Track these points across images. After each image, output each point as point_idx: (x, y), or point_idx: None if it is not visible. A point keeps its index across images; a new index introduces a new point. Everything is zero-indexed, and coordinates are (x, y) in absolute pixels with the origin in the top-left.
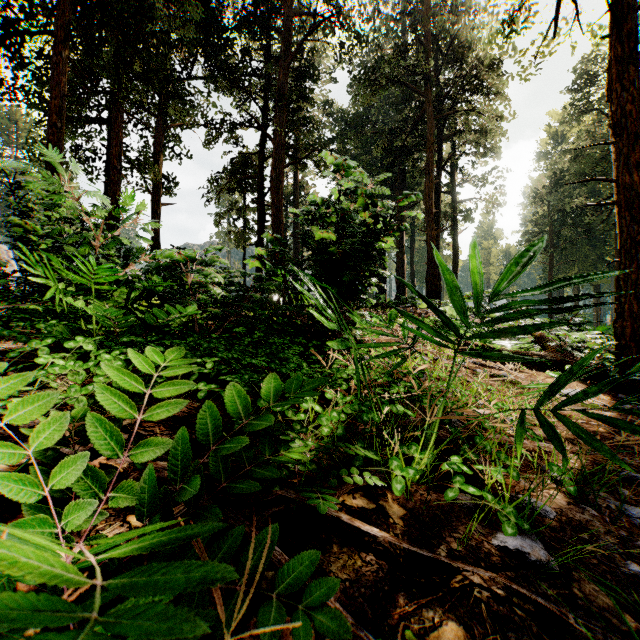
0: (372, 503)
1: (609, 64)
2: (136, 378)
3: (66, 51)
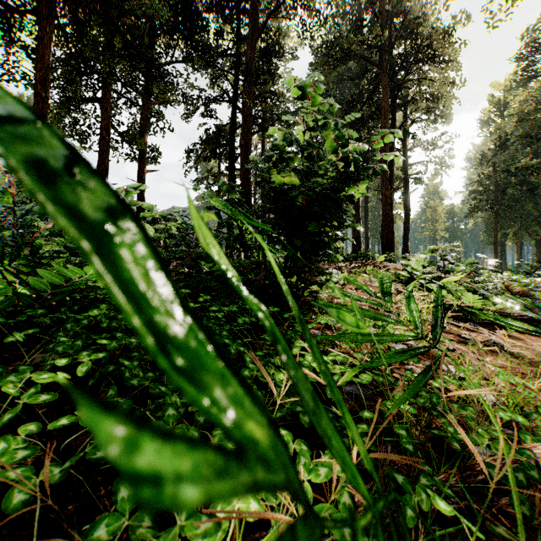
0: None
1: None
2: None
3: (50, 27)
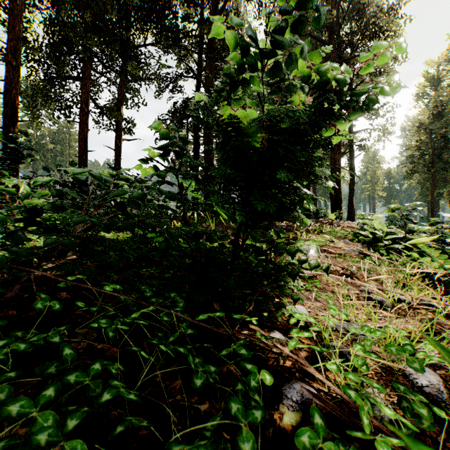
0: None
1: None
2: None
3: (22, 1)
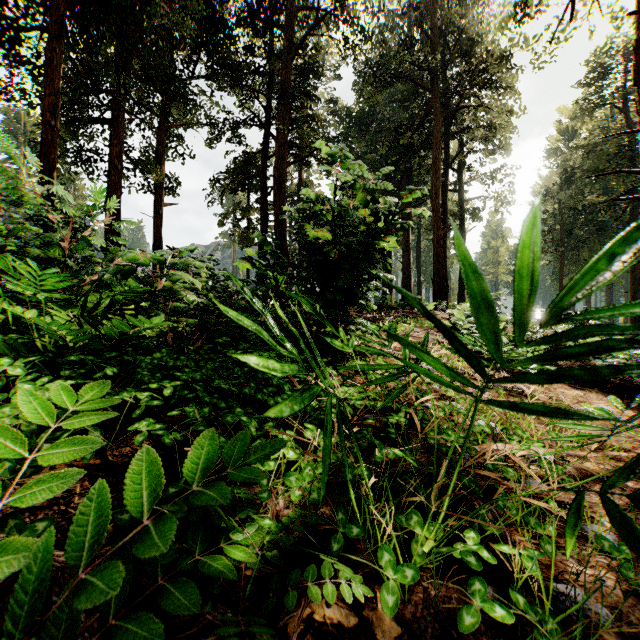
0: (353, 614)
1: (636, 44)
2: (17, 435)
3: (60, 47)
